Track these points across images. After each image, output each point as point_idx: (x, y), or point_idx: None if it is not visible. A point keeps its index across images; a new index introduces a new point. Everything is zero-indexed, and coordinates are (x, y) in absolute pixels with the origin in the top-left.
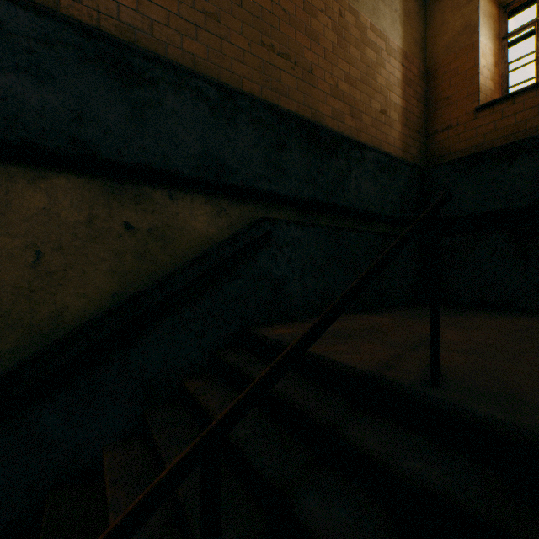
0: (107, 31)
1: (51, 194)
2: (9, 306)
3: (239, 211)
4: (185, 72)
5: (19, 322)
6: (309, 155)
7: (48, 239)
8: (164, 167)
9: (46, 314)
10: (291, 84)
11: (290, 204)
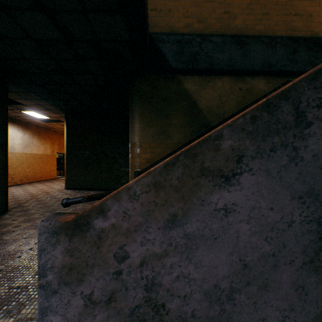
0: (234, 34)
1: (222, 82)
2: (214, 110)
3: (275, 81)
4: (257, 37)
5: (216, 114)
6: (309, 52)
7: (222, 94)
8: (251, 69)
9: (221, 113)
10: (299, 25)
11: (299, 75)
